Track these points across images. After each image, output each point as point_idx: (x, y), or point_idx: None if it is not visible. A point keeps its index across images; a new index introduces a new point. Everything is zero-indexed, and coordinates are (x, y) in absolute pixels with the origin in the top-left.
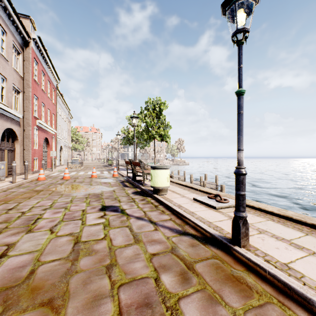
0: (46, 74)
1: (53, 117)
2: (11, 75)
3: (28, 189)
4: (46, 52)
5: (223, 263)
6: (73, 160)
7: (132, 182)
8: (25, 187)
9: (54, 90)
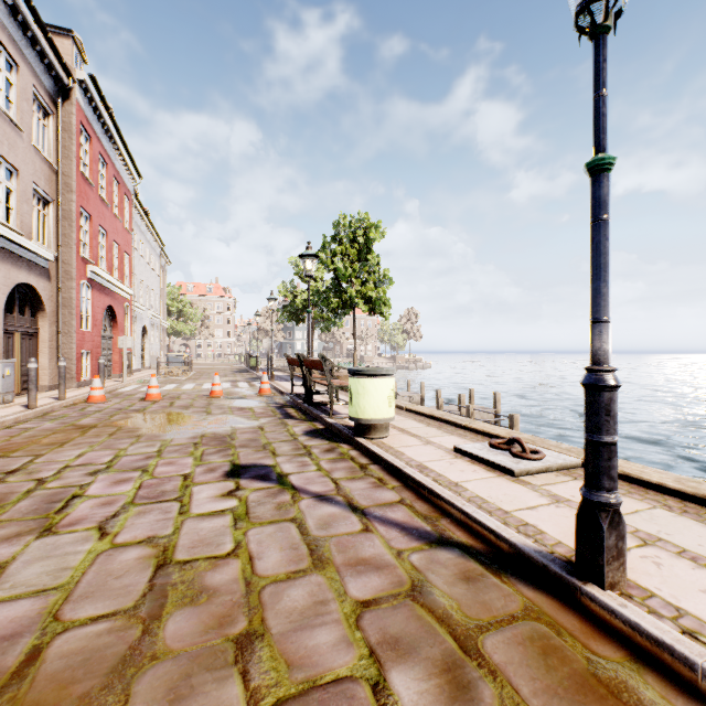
0: (110, 164)
1: (126, 261)
2: (29, 163)
3: (64, 423)
4: (109, 113)
5: (560, 636)
6: (171, 357)
7: (304, 408)
8: (56, 419)
9: (128, 199)
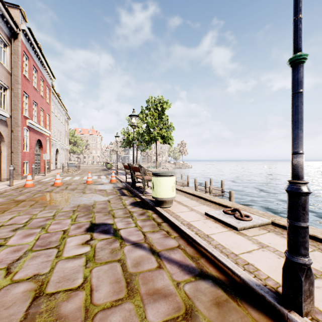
0: (39, 71)
1: (47, 118)
2: None
3: (9, 199)
4: (38, 46)
5: None
6: (69, 163)
7: (131, 190)
8: (6, 196)
9: (48, 88)
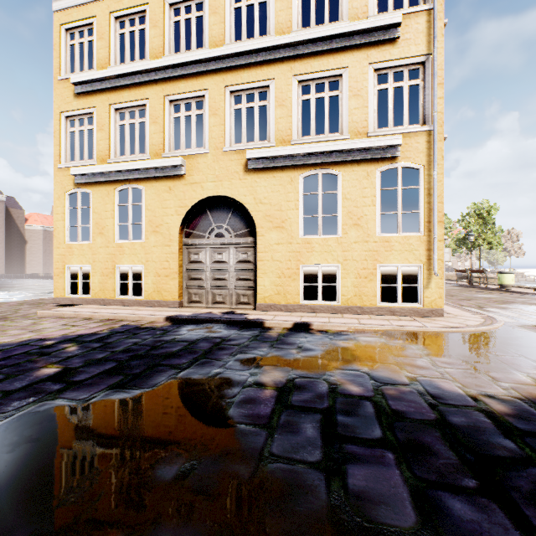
0: None
1: None
2: None
3: None
4: None
5: None
6: None
7: (469, 286)
8: None
9: None
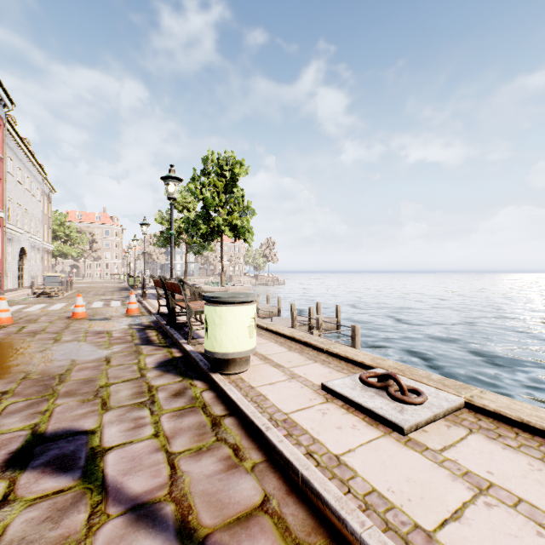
0: None
1: None
2: None
3: None
4: None
5: None
6: (47, 277)
7: (166, 331)
8: None
9: None
